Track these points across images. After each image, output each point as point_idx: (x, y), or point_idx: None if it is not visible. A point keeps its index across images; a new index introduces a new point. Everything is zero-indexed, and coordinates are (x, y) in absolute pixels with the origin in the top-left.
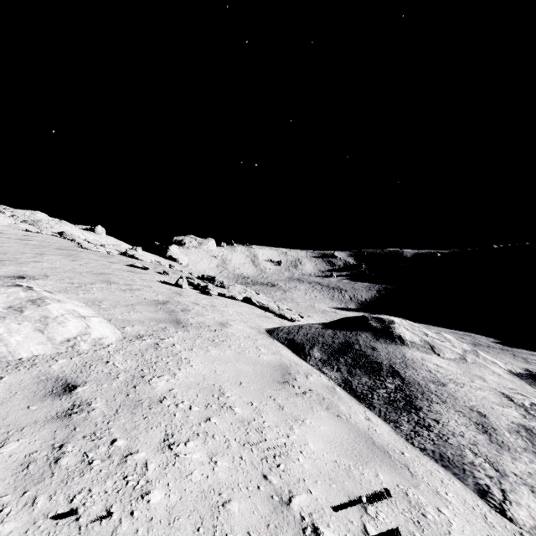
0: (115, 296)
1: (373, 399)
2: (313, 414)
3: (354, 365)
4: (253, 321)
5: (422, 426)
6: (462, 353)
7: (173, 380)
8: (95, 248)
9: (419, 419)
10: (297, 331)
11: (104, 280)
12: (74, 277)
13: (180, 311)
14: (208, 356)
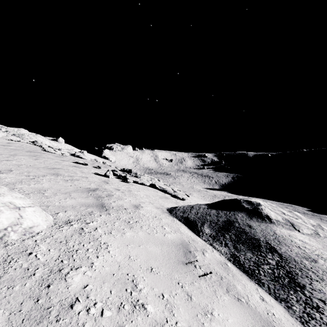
0: (59, 185)
1: (261, 275)
2: (218, 302)
3: (238, 241)
4: (157, 202)
5: (312, 307)
6: (315, 229)
7: (90, 272)
8: (54, 151)
9: (306, 298)
10: (190, 210)
11: (54, 173)
12: (31, 171)
13: (105, 197)
14: (123, 239)
